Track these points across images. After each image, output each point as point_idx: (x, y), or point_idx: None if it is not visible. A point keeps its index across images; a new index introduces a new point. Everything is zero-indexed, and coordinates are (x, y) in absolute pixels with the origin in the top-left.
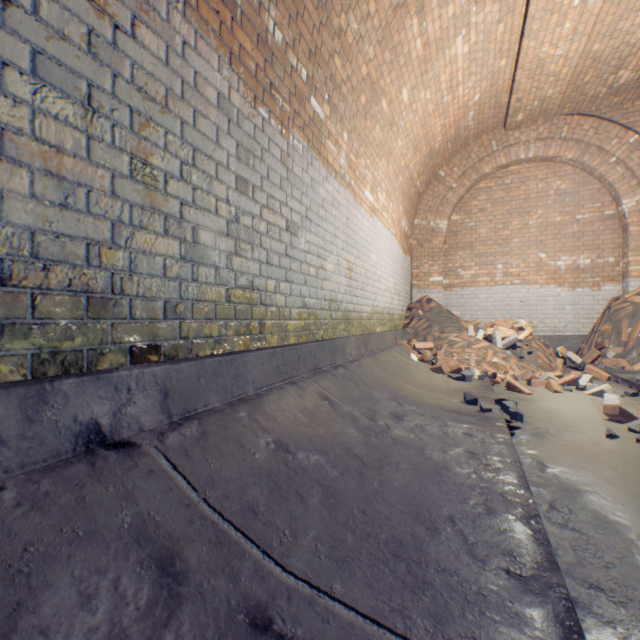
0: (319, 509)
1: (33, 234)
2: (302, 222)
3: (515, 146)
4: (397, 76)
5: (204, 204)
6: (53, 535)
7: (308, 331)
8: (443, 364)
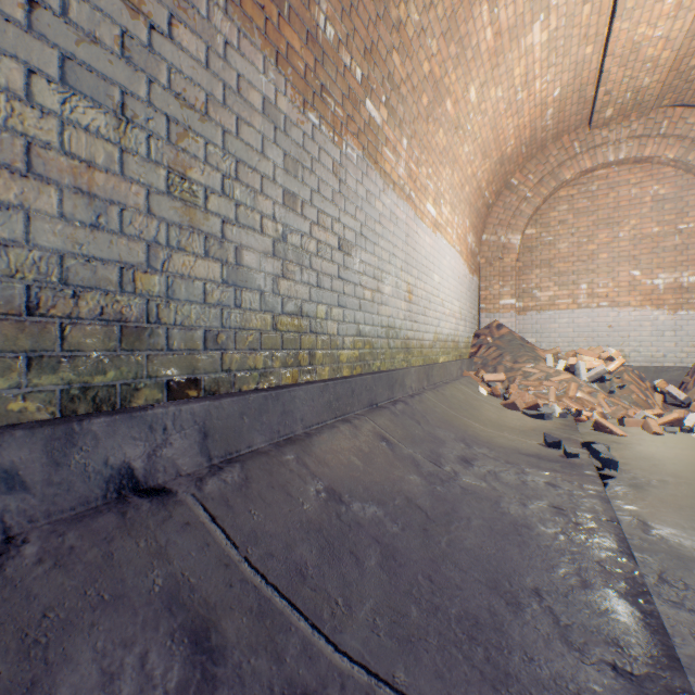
0: (377, 573)
1: (62, 258)
2: (356, 240)
3: (602, 147)
4: (463, 72)
5: (248, 222)
6: (76, 598)
7: (363, 362)
8: (517, 399)
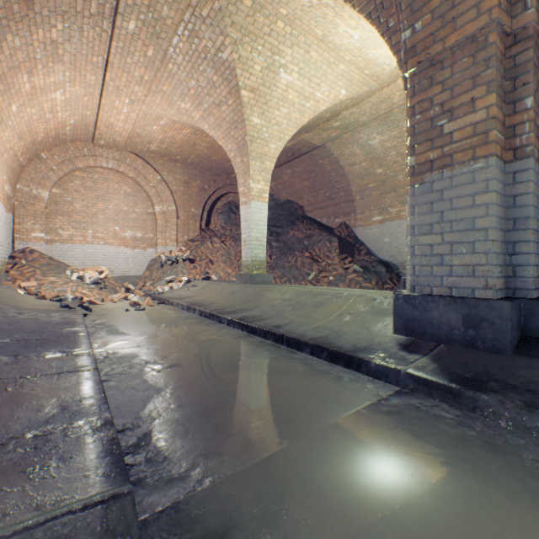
0: None
1: None
2: None
3: (101, 157)
4: (10, 98)
5: None
6: None
7: None
8: (47, 293)
